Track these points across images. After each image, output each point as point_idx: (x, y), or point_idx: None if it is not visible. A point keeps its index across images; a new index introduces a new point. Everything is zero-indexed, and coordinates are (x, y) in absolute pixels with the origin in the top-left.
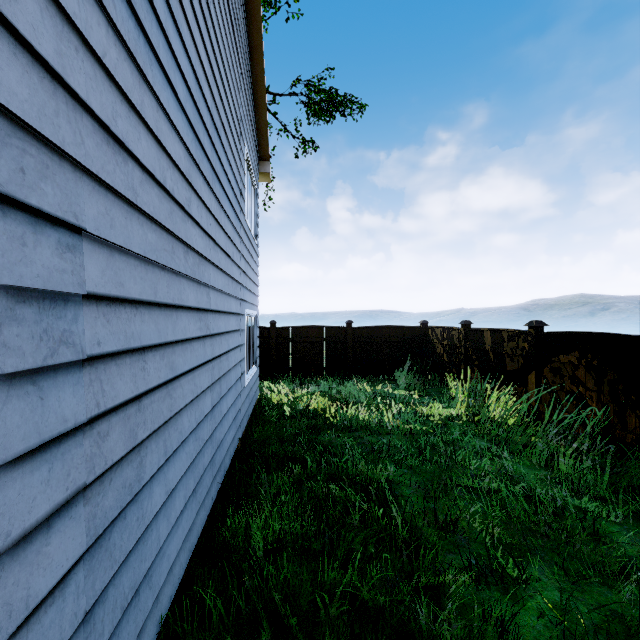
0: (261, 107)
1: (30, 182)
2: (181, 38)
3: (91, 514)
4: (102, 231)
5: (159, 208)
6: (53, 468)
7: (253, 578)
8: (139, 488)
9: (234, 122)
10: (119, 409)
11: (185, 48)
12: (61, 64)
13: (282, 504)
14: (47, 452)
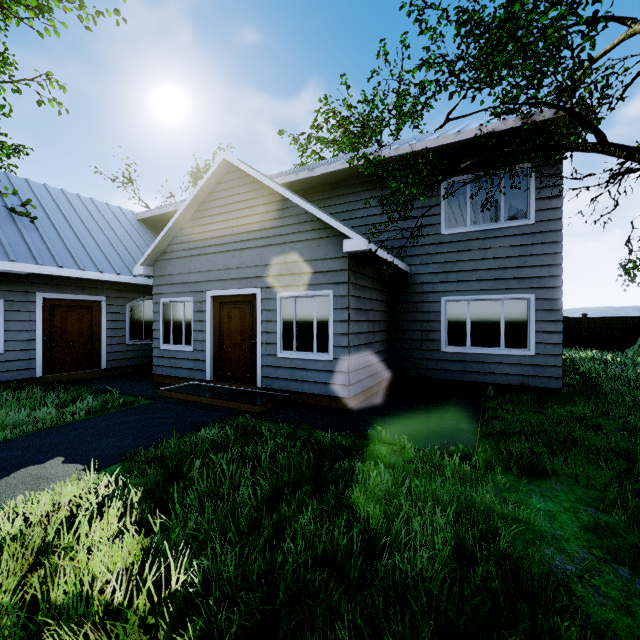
0: None
1: None
2: None
3: None
4: None
5: None
6: None
7: None
8: None
9: None
10: None
11: None
12: None
13: None
14: None
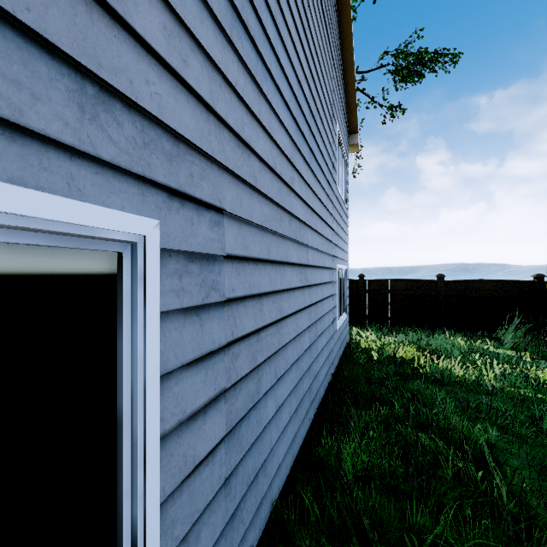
0: (350, 87)
1: (195, 182)
2: (286, 52)
3: (228, 410)
4: (235, 210)
5: (271, 188)
6: (207, 373)
7: (343, 496)
8: (258, 398)
9: (327, 107)
10: (245, 338)
11: (289, 59)
12: (212, 99)
13: (370, 439)
14: (204, 362)
